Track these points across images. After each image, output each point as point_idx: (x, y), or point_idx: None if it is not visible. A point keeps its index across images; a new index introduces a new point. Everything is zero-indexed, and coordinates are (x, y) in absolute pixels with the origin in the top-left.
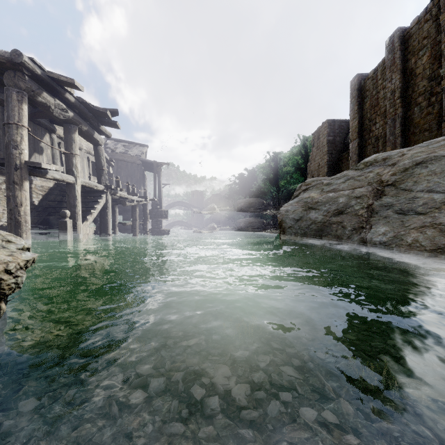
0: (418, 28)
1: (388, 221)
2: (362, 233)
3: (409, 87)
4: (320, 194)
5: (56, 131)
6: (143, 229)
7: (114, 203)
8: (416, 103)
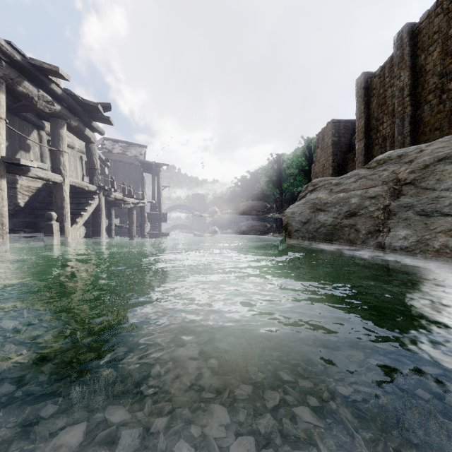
0: (429, 23)
1: (409, 223)
2: (379, 237)
3: (419, 85)
4: (329, 194)
5: (45, 127)
6: (141, 232)
7: (109, 205)
8: (426, 101)
